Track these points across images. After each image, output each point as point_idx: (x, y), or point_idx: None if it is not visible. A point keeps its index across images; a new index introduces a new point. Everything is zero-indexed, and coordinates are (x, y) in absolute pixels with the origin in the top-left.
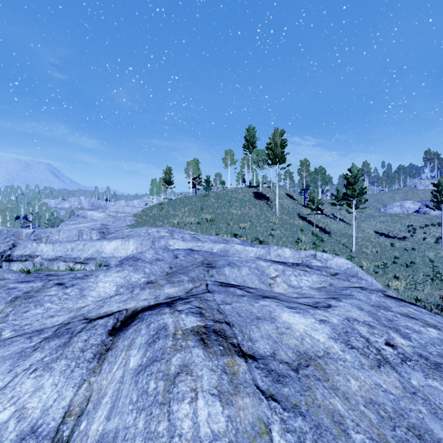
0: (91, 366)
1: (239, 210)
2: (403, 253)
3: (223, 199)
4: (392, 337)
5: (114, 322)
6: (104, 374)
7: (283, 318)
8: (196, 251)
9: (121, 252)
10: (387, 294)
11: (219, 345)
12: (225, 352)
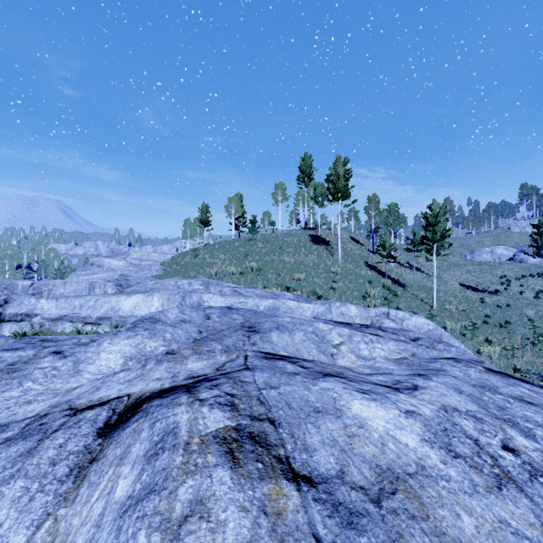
0: (63, 489)
1: (292, 257)
2: (495, 311)
3: (273, 244)
4: (509, 436)
5: (108, 415)
6: (79, 506)
7: (353, 410)
8: (235, 310)
9: (143, 310)
10: (488, 367)
11: (257, 461)
12: (266, 473)
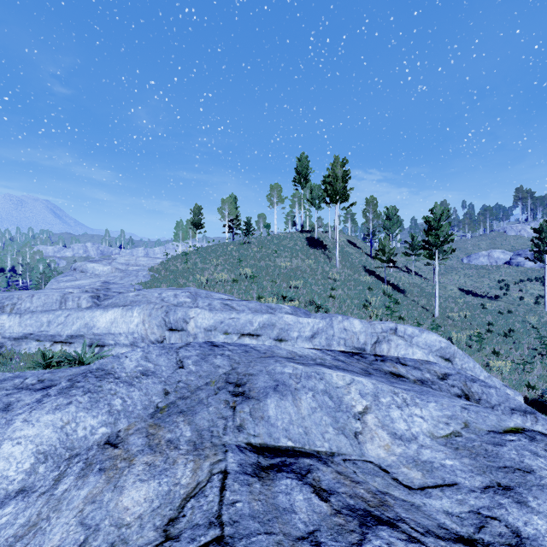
0: None
1: (288, 262)
2: (497, 318)
3: (268, 248)
4: None
5: None
6: None
7: None
8: (219, 347)
9: (121, 326)
10: None
11: None
12: None
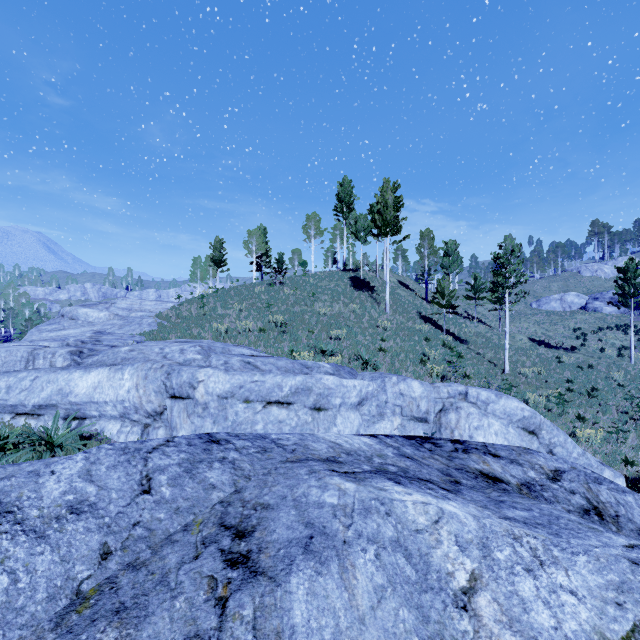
0: None
1: (328, 306)
2: (577, 373)
3: (304, 290)
4: None
5: None
6: None
7: None
8: (221, 444)
9: (107, 392)
10: None
11: None
12: None
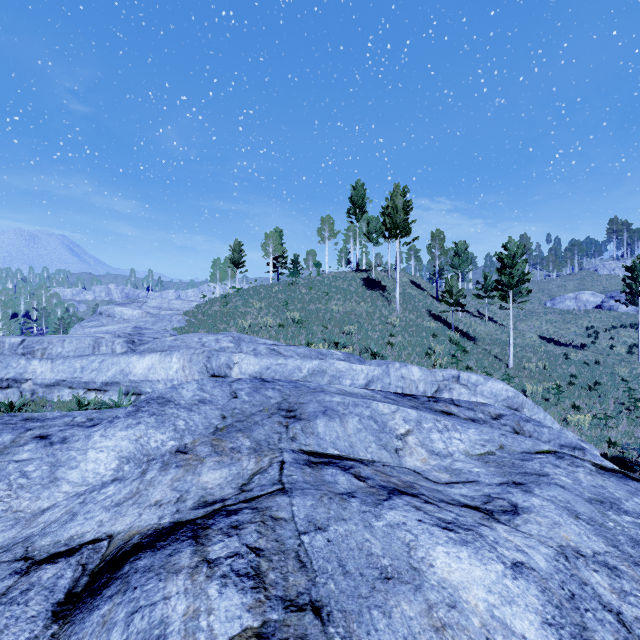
0: None
1: (341, 305)
2: (582, 369)
3: (319, 289)
4: None
5: (75, 576)
6: None
7: (438, 569)
8: (270, 383)
9: (159, 373)
10: (598, 463)
11: None
12: None
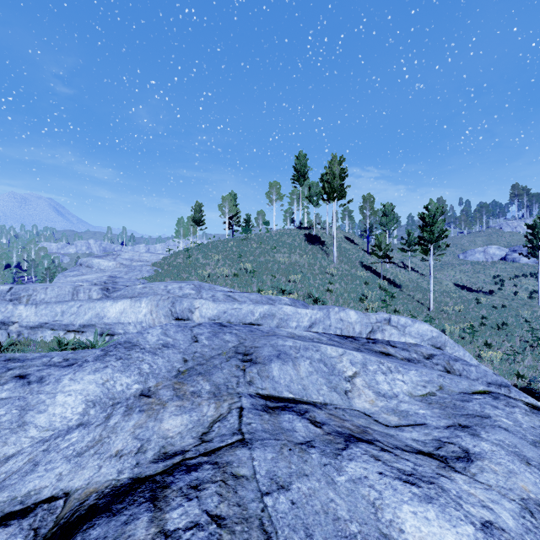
0: None
1: (287, 257)
2: (491, 312)
3: (267, 244)
4: None
5: None
6: None
7: (409, 536)
8: (227, 327)
9: (130, 316)
10: (529, 403)
11: None
12: None
